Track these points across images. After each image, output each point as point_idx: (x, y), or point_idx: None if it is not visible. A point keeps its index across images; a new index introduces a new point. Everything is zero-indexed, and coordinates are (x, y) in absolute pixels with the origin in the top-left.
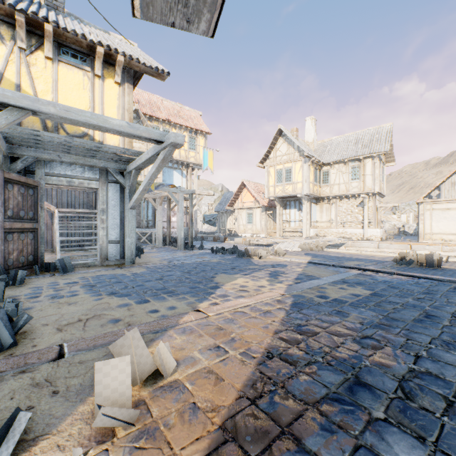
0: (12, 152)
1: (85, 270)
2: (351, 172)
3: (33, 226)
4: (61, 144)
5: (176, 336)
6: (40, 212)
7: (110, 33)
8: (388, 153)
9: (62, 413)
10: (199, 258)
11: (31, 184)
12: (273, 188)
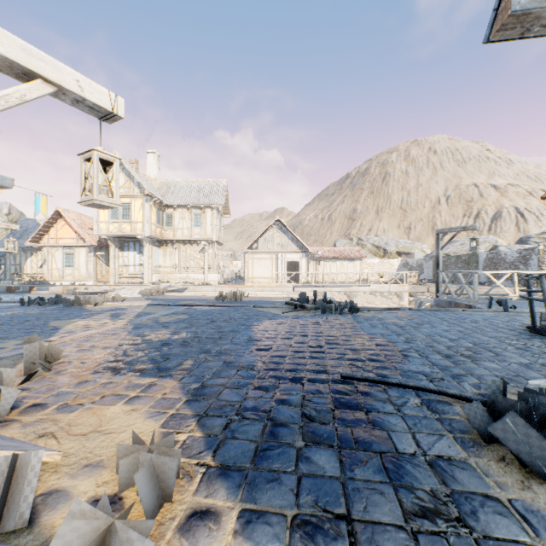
0: None
1: None
2: (194, 218)
3: None
4: None
5: None
6: None
7: None
8: (225, 206)
9: None
10: (6, 311)
11: None
12: (106, 224)
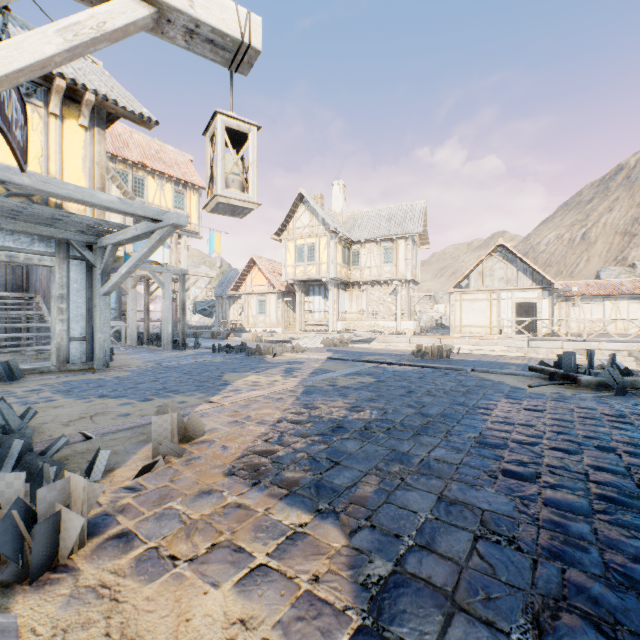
0: None
1: (39, 377)
2: (384, 253)
3: None
4: (8, 208)
5: None
6: None
7: None
8: (423, 234)
9: (122, 460)
10: (198, 358)
11: None
12: (292, 268)
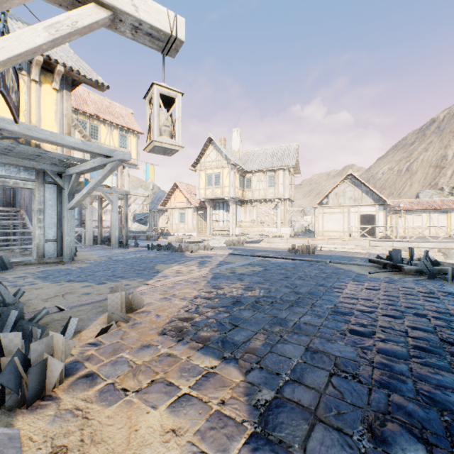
0: None
1: (24, 267)
2: (268, 180)
3: None
4: (2, 147)
5: None
6: None
7: None
8: (296, 166)
9: (86, 325)
10: (137, 254)
11: None
12: (204, 190)
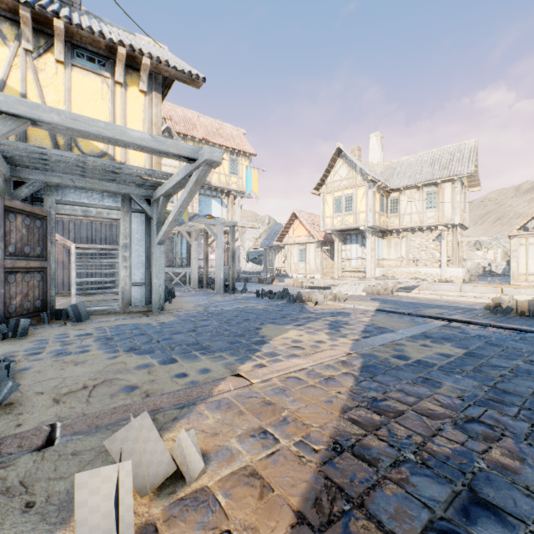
0: (16, 176)
1: (104, 318)
2: (426, 199)
3: (41, 264)
4: (73, 165)
5: (207, 414)
6: (50, 248)
7: (136, 35)
8: (472, 176)
9: None
10: (242, 303)
11: (39, 214)
12: (330, 219)
